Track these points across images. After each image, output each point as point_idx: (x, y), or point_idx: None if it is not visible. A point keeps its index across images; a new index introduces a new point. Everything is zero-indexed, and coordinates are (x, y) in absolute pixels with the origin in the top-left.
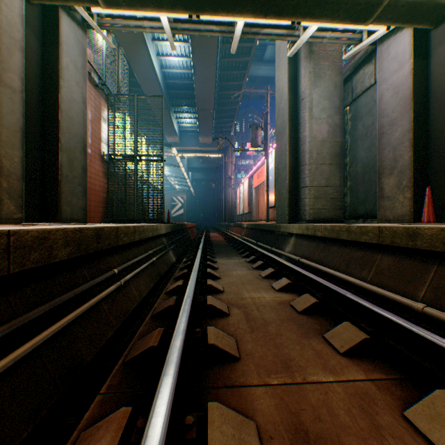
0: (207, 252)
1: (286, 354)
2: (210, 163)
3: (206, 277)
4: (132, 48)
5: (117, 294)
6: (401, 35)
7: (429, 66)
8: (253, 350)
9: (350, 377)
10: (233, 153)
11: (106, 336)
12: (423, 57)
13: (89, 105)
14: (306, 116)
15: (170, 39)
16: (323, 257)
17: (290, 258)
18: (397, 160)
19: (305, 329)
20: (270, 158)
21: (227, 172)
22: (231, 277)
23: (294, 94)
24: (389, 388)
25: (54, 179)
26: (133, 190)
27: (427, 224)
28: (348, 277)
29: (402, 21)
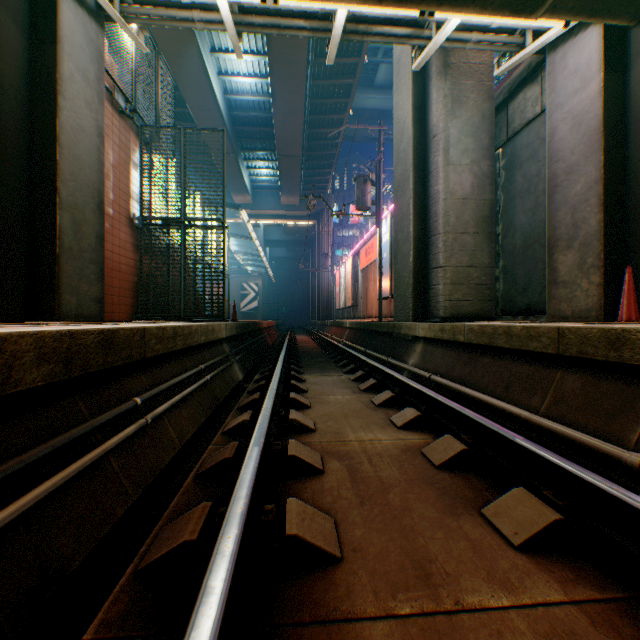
0: (291, 366)
1: (421, 550)
2: (297, 234)
3: (288, 405)
4: (181, 62)
5: (139, 439)
6: (585, 37)
7: (628, 83)
8: (364, 540)
9: (538, 596)
10: (330, 219)
11: (114, 515)
12: (619, 69)
13: (110, 141)
14: (439, 161)
15: (233, 40)
16: (468, 374)
17: (416, 374)
18: (578, 227)
19: (450, 499)
20: (384, 226)
21: (322, 247)
22: (327, 405)
23: (421, 128)
24: (611, 620)
25: (49, 252)
26: (178, 271)
27: (633, 324)
28: (510, 406)
29: (589, 14)
